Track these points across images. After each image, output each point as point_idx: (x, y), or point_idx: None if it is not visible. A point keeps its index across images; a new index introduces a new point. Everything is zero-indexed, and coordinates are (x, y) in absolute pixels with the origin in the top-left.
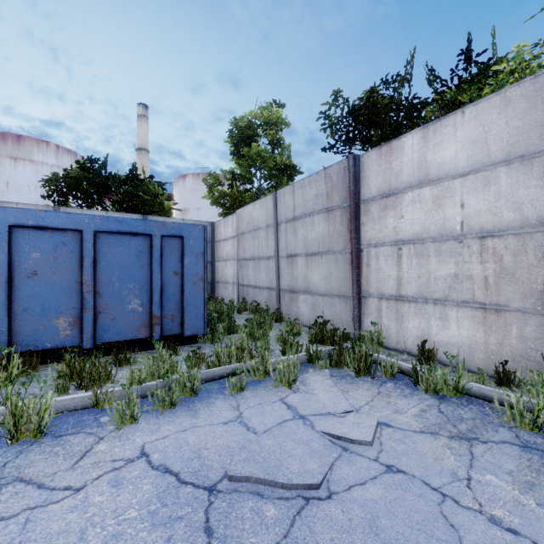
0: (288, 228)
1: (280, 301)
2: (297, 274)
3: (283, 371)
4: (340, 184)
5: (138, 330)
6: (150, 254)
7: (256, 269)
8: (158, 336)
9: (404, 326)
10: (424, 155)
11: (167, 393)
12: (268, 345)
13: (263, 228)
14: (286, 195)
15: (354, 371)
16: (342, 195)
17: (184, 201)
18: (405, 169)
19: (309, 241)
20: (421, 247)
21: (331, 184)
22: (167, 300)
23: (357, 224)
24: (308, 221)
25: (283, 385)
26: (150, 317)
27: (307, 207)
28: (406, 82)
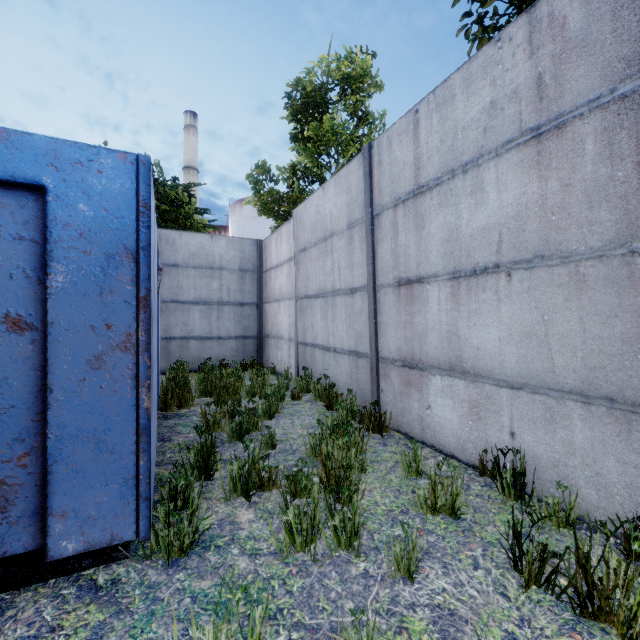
0: (400, 217)
1: (380, 383)
2: (426, 326)
3: None
4: (605, 20)
5: None
6: None
7: (327, 313)
8: None
9: None
10: None
11: None
12: None
13: (341, 231)
14: (396, 142)
15: None
16: (613, 58)
17: (242, 231)
18: None
19: (465, 239)
20: None
21: (556, 42)
22: None
23: None
24: (460, 186)
25: None
26: None
27: (457, 150)
28: None
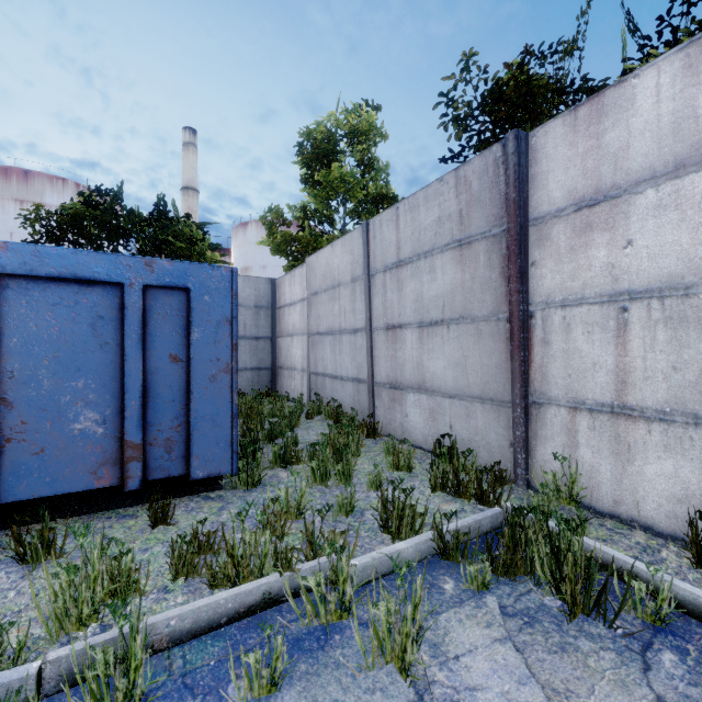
0: (388, 280)
1: (375, 402)
2: (404, 359)
3: (387, 621)
4: (486, 192)
5: (94, 471)
6: (120, 322)
7: (335, 348)
8: (137, 482)
9: (634, 470)
10: (691, 104)
11: (72, 695)
12: (351, 502)
13: (346, 283)
14: (385, 226)
15: (563, 610)
16: (490, 213)
17: (245, 257)
18: (636, 143)
19: (426, 301)
20: (681, 305)
21: (467, 194)
22: (157, 411)
23: (522, 265)
24: (423, 266)
25: (387, 660)
26: (121, 445)
27: (421, 242)
28: (577, 48)
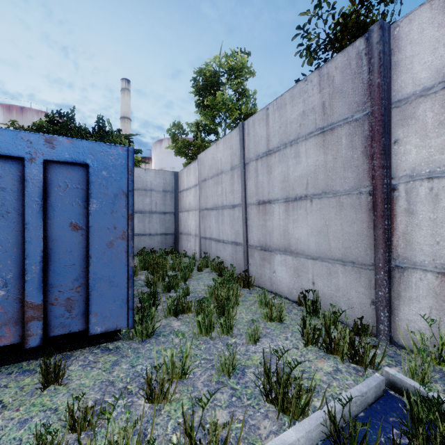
0: (259, 166)
1: (249, 260)
2: (272, 227)
3: None
4: (349, 82)
5: None
6: (21, 193)
7: (219, 219)
8: (37, 339)
9: None
10: None
11: None
12: (233, 361)
13: (226, 171)
14: (257, 124)
15: None
16: (352, 101)
17: (161, 161)
18: None
19: (291, 181)
20: None
21: (330, 88)
22: (58, 274)
23: (386, 143)
24: (289, 152)
25: None
26: (23, 306)
27: (287, 134)
28: None
